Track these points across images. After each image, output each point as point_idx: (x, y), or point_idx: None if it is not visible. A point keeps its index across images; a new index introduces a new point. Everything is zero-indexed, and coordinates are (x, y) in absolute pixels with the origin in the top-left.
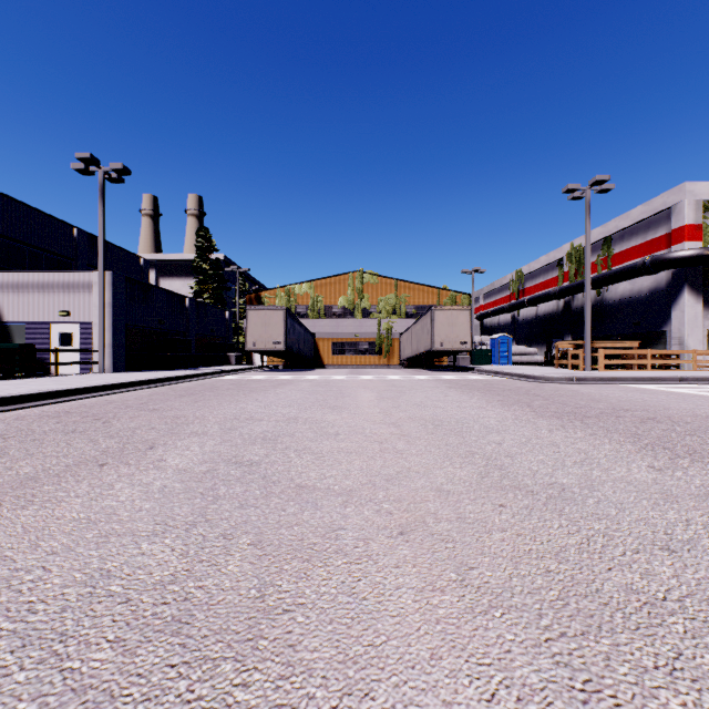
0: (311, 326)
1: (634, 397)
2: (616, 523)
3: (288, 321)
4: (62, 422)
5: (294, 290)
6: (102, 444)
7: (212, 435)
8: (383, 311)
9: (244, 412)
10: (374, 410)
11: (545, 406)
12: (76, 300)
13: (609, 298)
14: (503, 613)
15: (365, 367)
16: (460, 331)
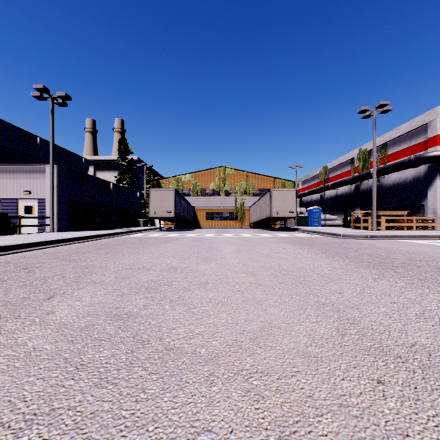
0: (192, 201)
1: (417, 249)
2: None
3: (177, 198)
4: None
5: (181, 179)
6: (11, 294)
7: (106, 284)
8: (238, 192)
9: (138, 262)
10: (235, 260)
11: (358, 257)
12: (35, 184)
13: (385, 183)
14: None
15: (226, 228)
16: (289, 205)
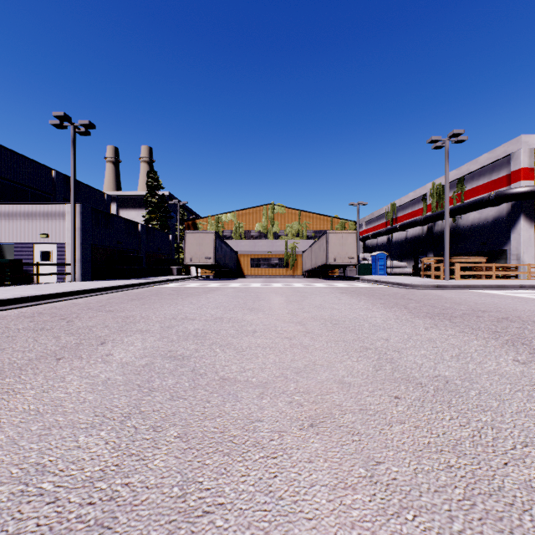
0: (235, 245)
1: (486, 300)
2: (500, 415)
3: (217, 242)
4: (34, 321)
5: (221, 218)
6: (62, 340)
7: (153, 333)
8: (289, 234)
9: (180, 313)
10: (284, 311)
11: (418, 307)
12: (54, 226)
13: (462, 224)
14: (415, 515)
15: (275, 277)
16: (348, 250)
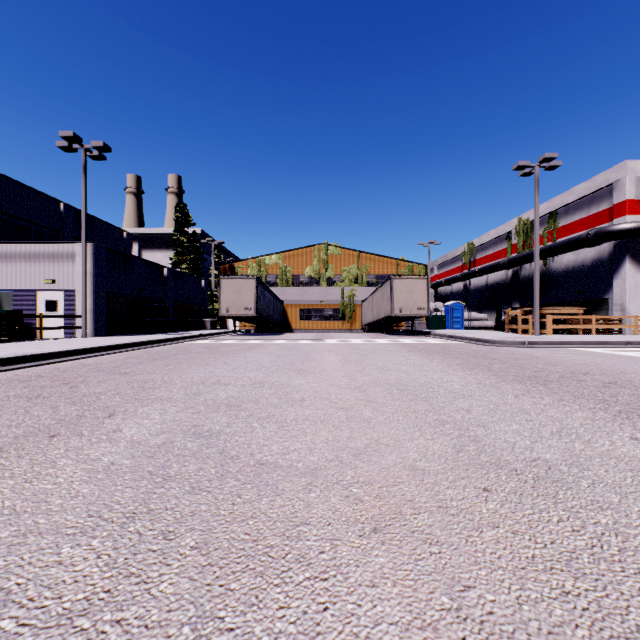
0: (280, 294)
1: (587, 360)
2: (624, 515)
3: (259, 289)
4: (30, 387)
5: (264, 261)
6: (61, 411)
7: (175, 401)
8: (346, 280)
9: (212, 376)
10: (339, 374)
11: (505, 369)
12: (61, 269)
13: (555, 268)
14: None
15: (329, 331)
16: (417, 298)
